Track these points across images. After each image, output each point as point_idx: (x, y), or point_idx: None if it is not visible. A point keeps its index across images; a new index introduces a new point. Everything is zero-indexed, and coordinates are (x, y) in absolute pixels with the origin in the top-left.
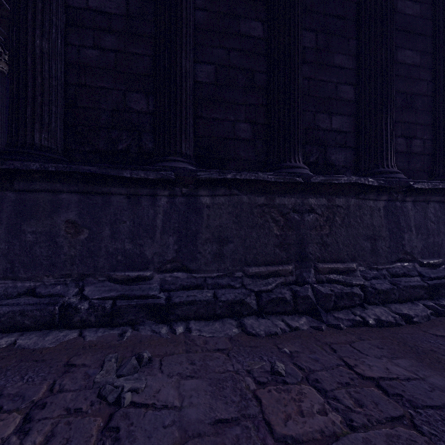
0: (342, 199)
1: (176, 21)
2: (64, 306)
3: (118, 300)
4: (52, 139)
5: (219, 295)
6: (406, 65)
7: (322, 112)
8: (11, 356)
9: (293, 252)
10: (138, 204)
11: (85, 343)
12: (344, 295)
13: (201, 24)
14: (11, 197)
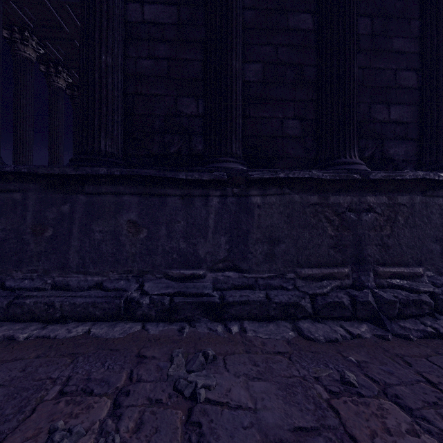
0: (405, 196)
1: (227, 23)
2: (127, 300)
3: (175, 297)
4: (114, 145)
5: (272, 297)
6: None
7: (378, 102)
8: (89, 343)
9: (349, 253)
10: (191, 205)
11: (150, 336)
12: (411, 302)
13: (248, 23)
14: (82, 200)
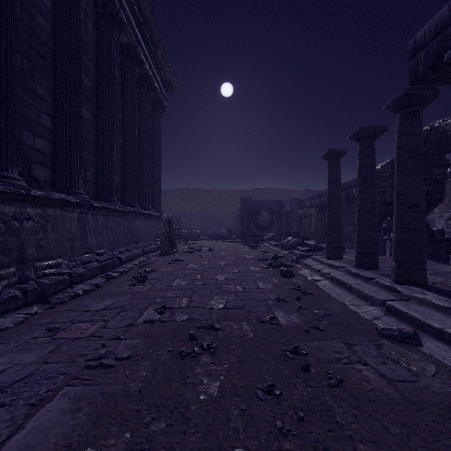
0: (52, 210)
1: None
2: None
3: None
4: None
5: None
6: (84, 119)
7: (27, 129)
8: None
9: (15, 255)
10: None
11: None
12: (60, 282)
13: None
14: None
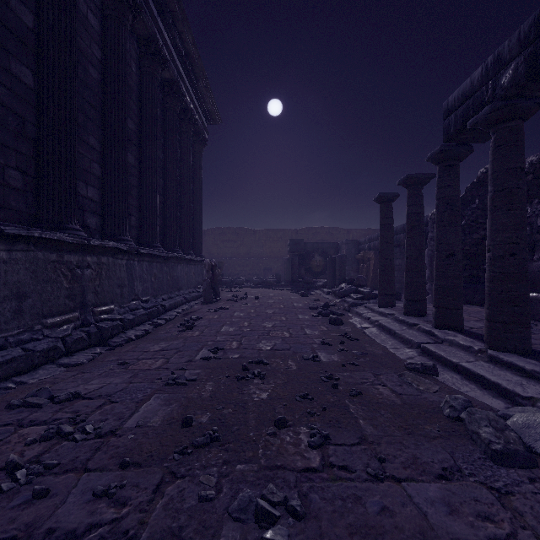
0: (106, 258)
1: None
2: None
3: None
4: None
5: (32, 348)
6: (128, 163)
7: (81, 180)
8: None
9: (79, 301)
10: None
11: None
12: (115, 326)
13: None
14: None
